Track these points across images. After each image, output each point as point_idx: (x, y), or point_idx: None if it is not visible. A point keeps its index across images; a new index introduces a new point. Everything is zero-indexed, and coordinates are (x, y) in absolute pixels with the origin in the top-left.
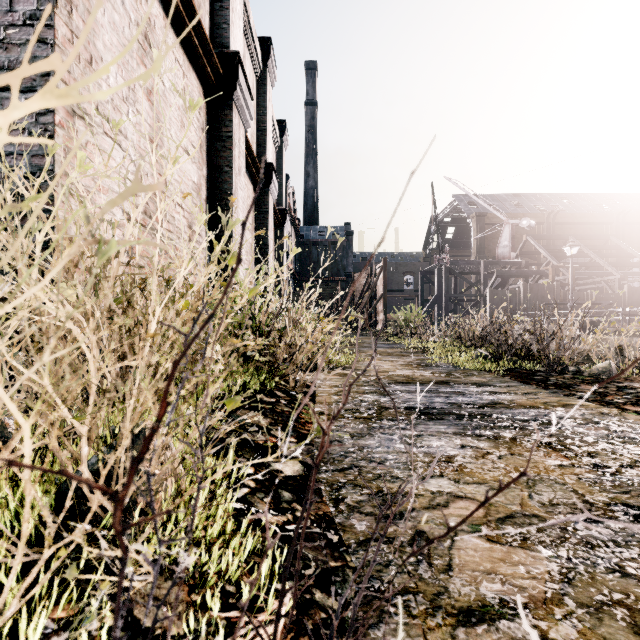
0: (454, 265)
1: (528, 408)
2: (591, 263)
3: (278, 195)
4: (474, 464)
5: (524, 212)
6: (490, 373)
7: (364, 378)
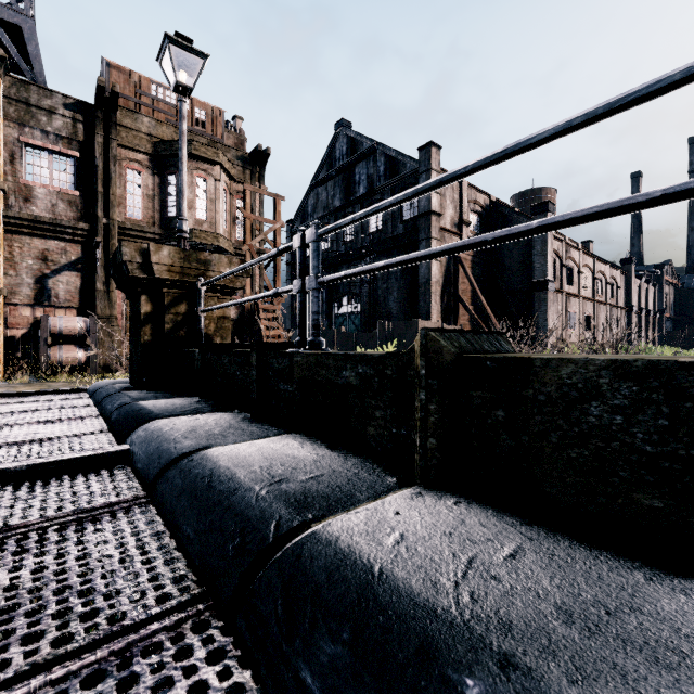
0: None
1: None
2: None
3: (653, 307)
4: None
5: None
6: None
7: None
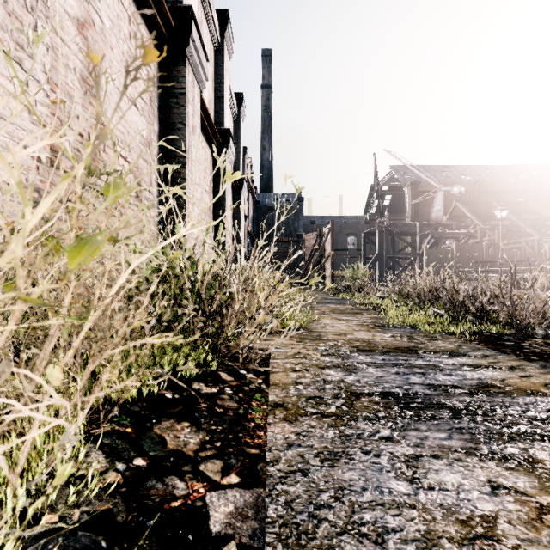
0: (393, 227)
1: (532, 395)
2: (513, 225)
3: (236, 162)
4: (540, 547)
5: (453, 181)
6: (453, 336)
7: (322, 344)
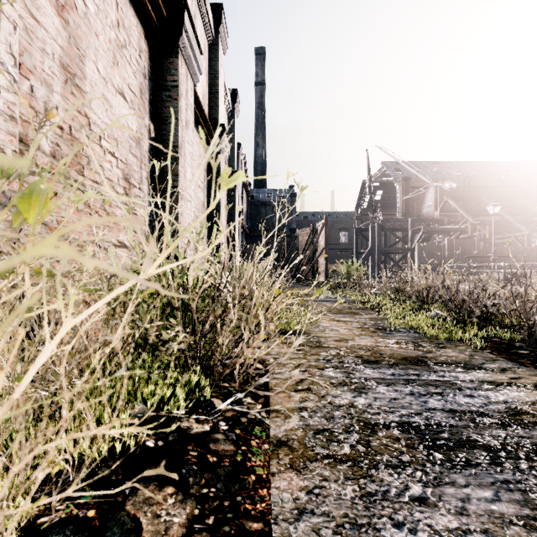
0: (385, 222)
1: None
2: (503, 221)
3: (230, 158)
4: None
5: (443, 177)
6: (462, 343)
7: (323, 353)
